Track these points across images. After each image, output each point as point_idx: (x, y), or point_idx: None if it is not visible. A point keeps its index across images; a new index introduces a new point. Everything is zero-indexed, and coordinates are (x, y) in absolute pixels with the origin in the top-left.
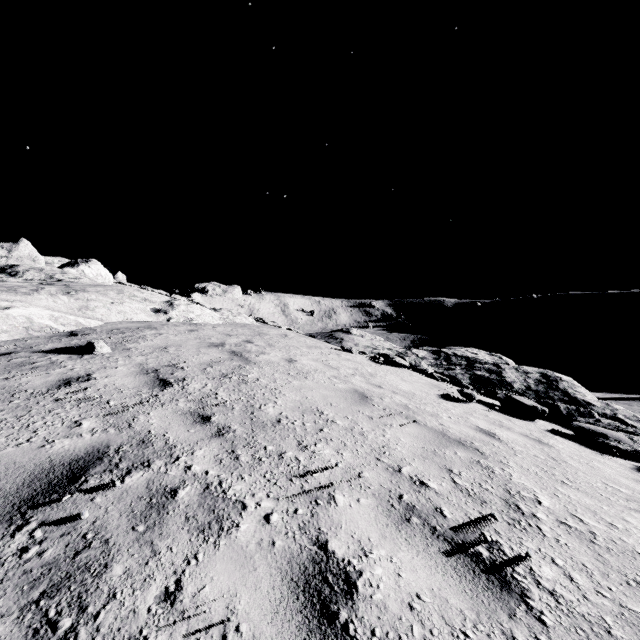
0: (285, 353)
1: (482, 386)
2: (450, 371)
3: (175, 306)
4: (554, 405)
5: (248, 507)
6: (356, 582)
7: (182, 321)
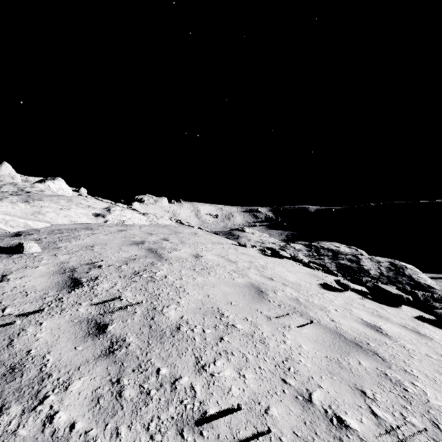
0: (193, 249)
1: (346, 272)
2: (320, 260)
3: (111, 211)
4: (412, 292)
5: None
6: None
7: (116, 223)
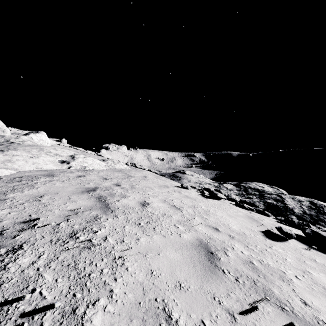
0: (141, 195)
1: (273, 211)
2: (250, 200)
3: (75, 158)
4: None
5: None
6: None
7: (78, 168)
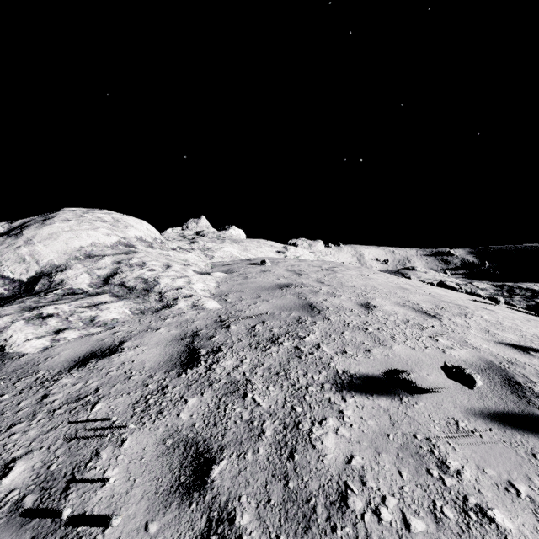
0: (358, 272)
1: None
2: (507, 298)
3: (288, 249)
4: None
5: (343, 296)
6: (377, 307)
7: (293, 258)
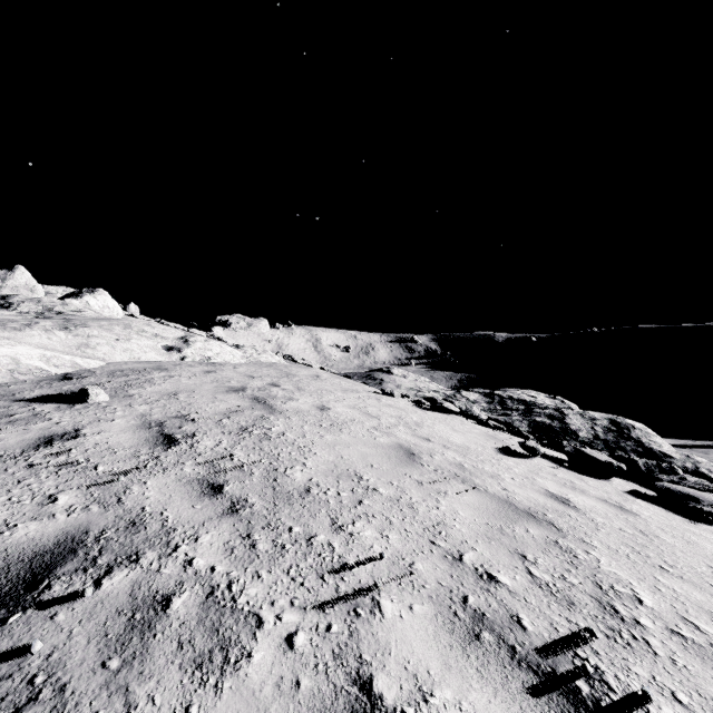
0: (317, 399)
1: (543, 435)
2: (506, 417)
3: (190, 343)
4: (631, 460)
5: (265, 623)
6: None
7: (198, 360)
